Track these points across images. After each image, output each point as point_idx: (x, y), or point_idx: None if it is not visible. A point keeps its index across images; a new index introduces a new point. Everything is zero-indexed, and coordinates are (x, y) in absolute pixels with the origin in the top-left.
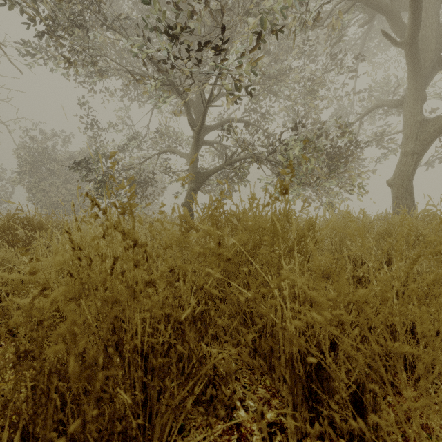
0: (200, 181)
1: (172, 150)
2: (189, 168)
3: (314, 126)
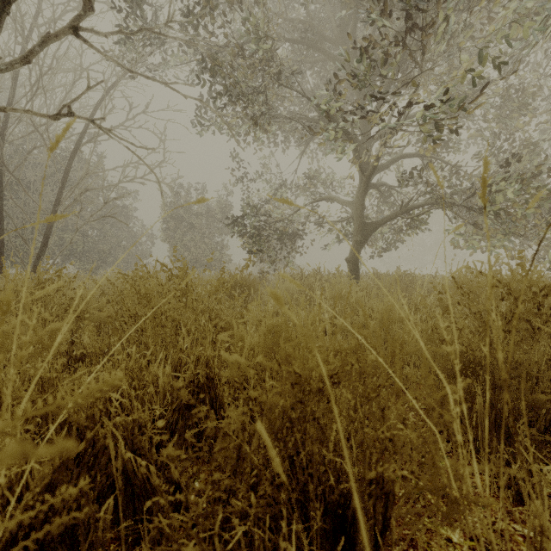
0: (368, 233)
1: (330, 198)
2: (354, 218)
3: (523, 150)
